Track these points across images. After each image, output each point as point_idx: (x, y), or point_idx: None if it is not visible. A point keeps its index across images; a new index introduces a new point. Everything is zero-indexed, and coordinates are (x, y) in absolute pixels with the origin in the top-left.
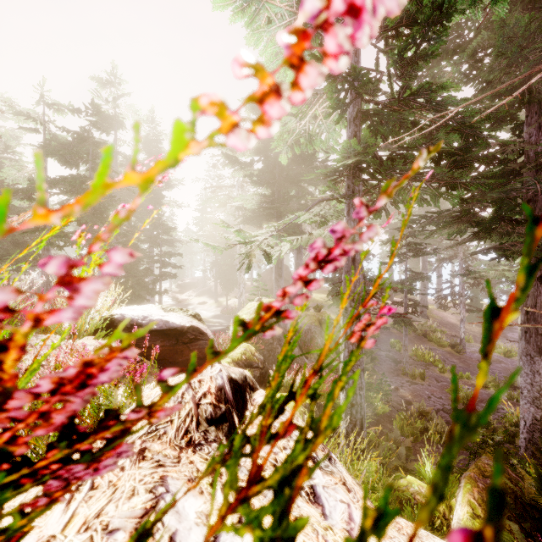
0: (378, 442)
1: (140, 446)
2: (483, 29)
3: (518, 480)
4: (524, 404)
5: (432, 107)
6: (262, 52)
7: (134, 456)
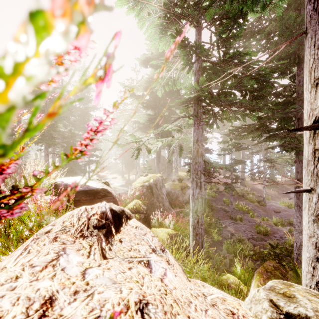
0: (213, 256)
1: (55, 236)
2: (273, 20)
3: (286, 273)
4: (296, 234)
5: (241, 65)
6: (145, 32)
7: (51, 239)
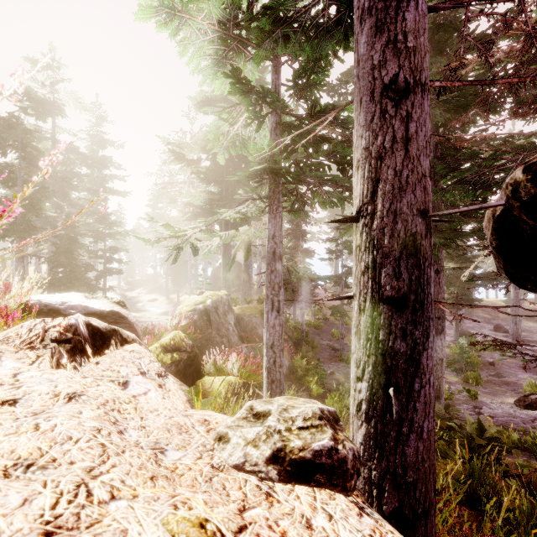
0: None
1: None
2: None
3: None
4: None
5: (339, 123)
6: (189, 61)
7: None
